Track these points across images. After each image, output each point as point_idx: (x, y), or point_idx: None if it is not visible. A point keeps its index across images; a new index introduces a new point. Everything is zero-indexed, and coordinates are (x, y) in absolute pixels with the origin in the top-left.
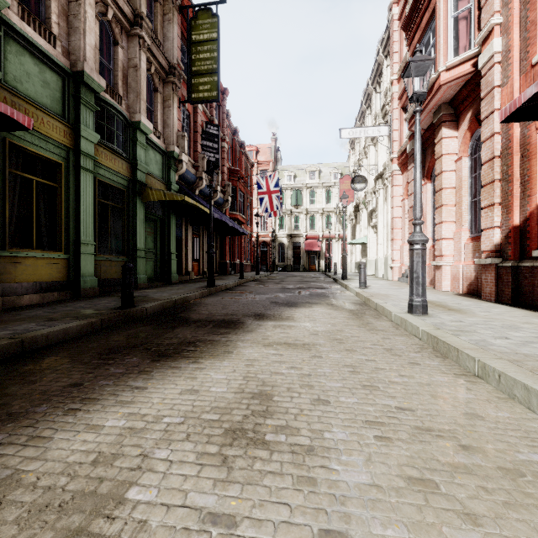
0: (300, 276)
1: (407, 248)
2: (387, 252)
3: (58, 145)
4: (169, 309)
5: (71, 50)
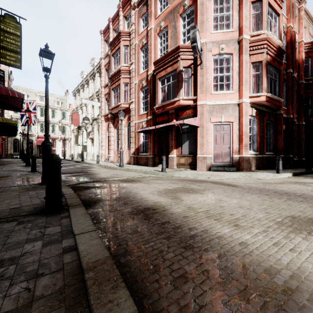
0: None
1: (107, 149)
2: (99, 150)
3: None
4: None
5: None
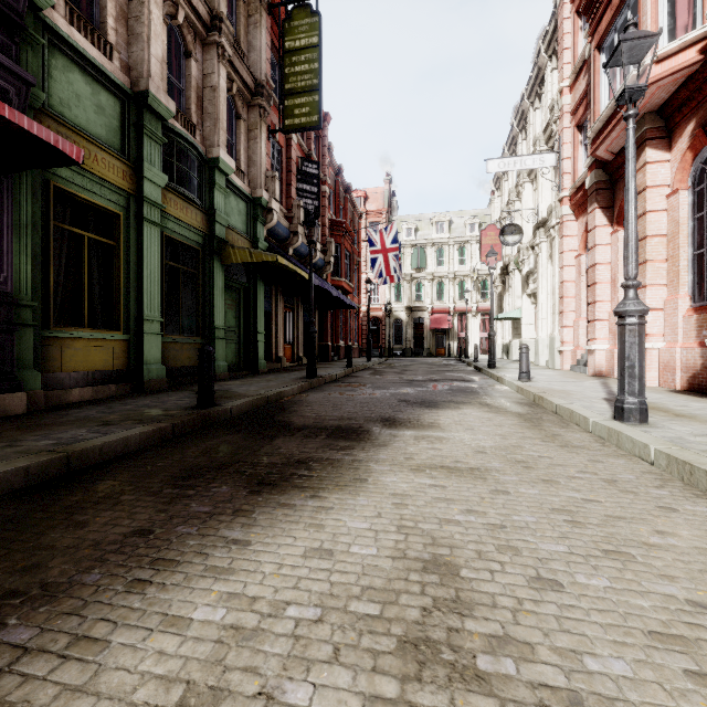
0: (427, 363)
1: (584, 324)
2: (553, 330)
3: (115, 189)
4: (260, 409)
5: (131, 65)
